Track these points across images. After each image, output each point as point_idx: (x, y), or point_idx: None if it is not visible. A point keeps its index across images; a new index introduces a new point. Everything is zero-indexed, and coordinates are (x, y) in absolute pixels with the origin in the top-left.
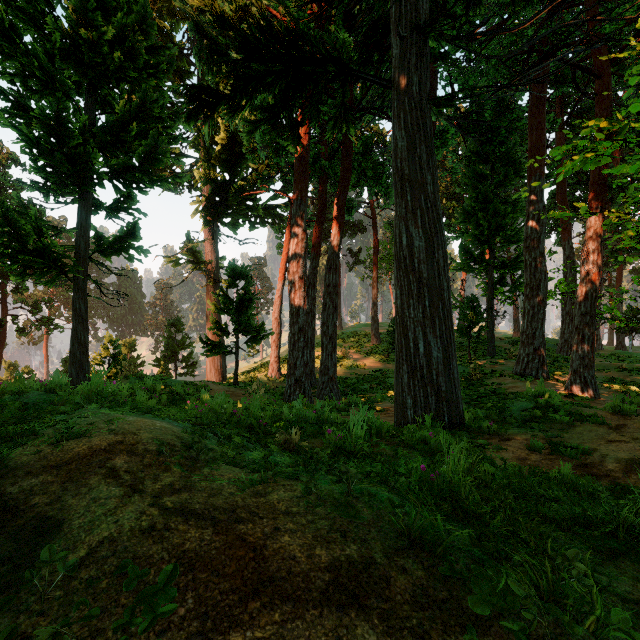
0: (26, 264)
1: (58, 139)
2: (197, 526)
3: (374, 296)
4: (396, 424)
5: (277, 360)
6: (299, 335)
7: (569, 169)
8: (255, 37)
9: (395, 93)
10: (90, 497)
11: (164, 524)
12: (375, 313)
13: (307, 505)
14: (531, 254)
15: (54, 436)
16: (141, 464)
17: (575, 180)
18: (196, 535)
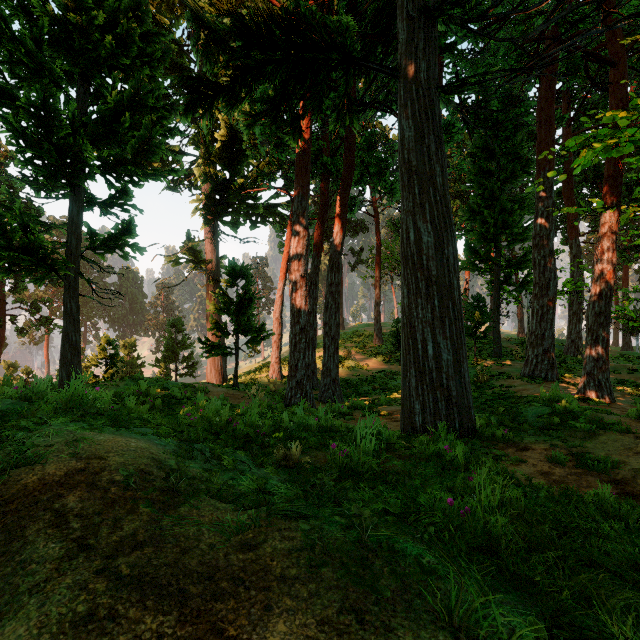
0: (13, 261)
1: (46, 129)
2: (156, 609)
3: (376, 296)
4: (403, 431)
5: (278, 361)
6: (300, 336)
7: (587, 160)
8: (254, 23)
9: (402, 81)
10: (19, 559)
11: (109, 608)
12: (377, 313)
13: (309, 564)
14: (540, 252)
15: (1, 463)
16: (101, 502)
17: (582, 177)
18: (152, 627)
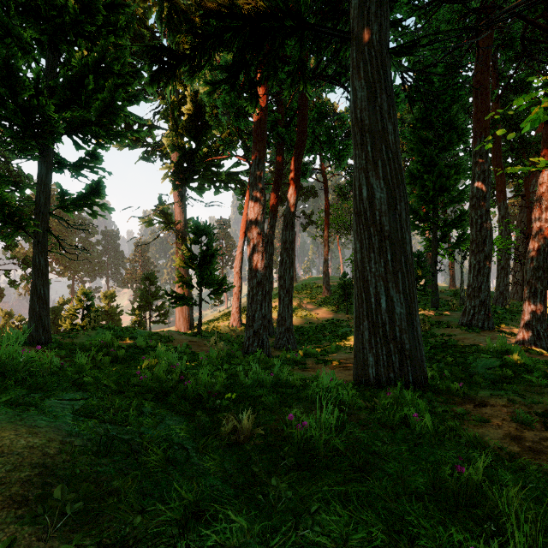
0: None
1: (10, 89)
2: None
3: (325, 253)
4: (356, 382)
5: (238, 311)
6: (257, 289)
7: (537, 117)
8: None
9: (354, 44)
10: None
11: None
12: (326, 268)
13: None
14: (477, 212)
15: None
16: None
17: (508, 148)
18: None
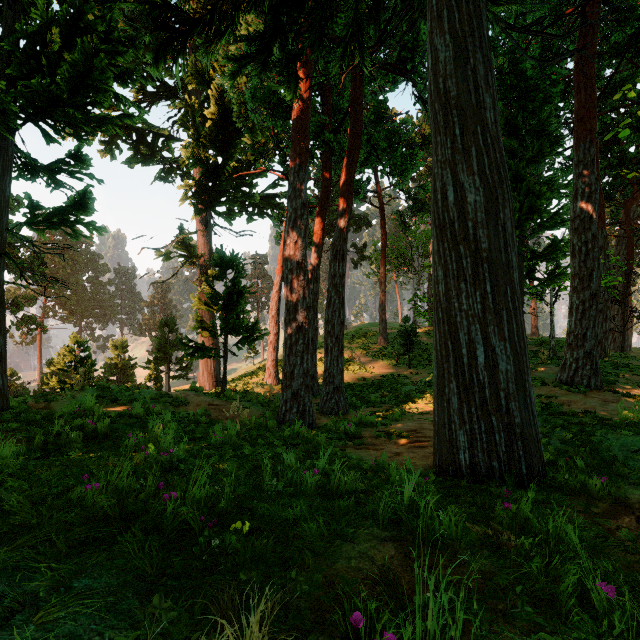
0: None
1: None
2: None
3: (382, 293)
4: (439, 470)
5: (274, 364)
6: (297, 336)
7: None
8: None
9: None
10: None
11: None
12: (383, 311)
13: None
14: (581, 237)
15: None
16: None
17: (604, 164)
18: None
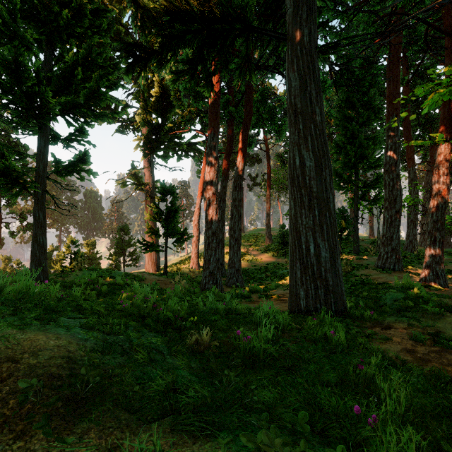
0: None
1: (17, 80)
2: None
3: (268, 208)
4: (291, 311)
5: (196, 256)
6: (212, 238)
7: (433, 102)
8: (177, 1)
9: (289, 43)
10: None
11: None
12: (268, 221)
13: None
14: (389, 176)
15: None
16: None
17: (416, 123)
18: None
